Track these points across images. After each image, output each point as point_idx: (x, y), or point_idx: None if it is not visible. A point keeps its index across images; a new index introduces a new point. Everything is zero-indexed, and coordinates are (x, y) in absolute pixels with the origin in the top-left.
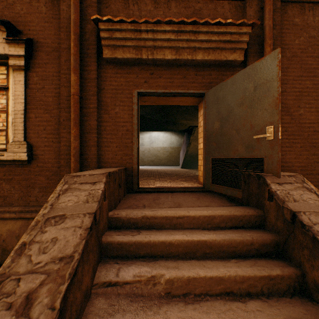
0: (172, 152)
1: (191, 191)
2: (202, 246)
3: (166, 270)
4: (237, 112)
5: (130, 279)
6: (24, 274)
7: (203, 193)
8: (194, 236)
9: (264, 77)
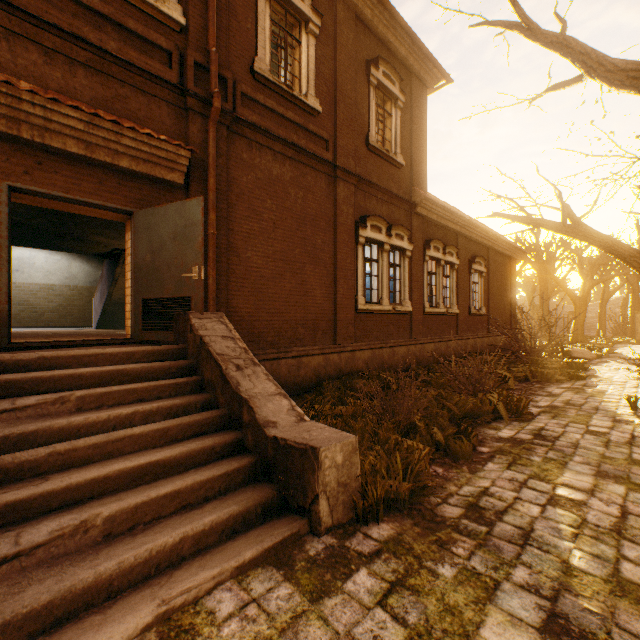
0: (73, 297)
1: (113, 344)
2: (119, 375)
3: (78, 391)
4: (170, 246)
5: (34, 403)
6: None
7: (131, 344)
8: (111, 367)
9: (192, 218)
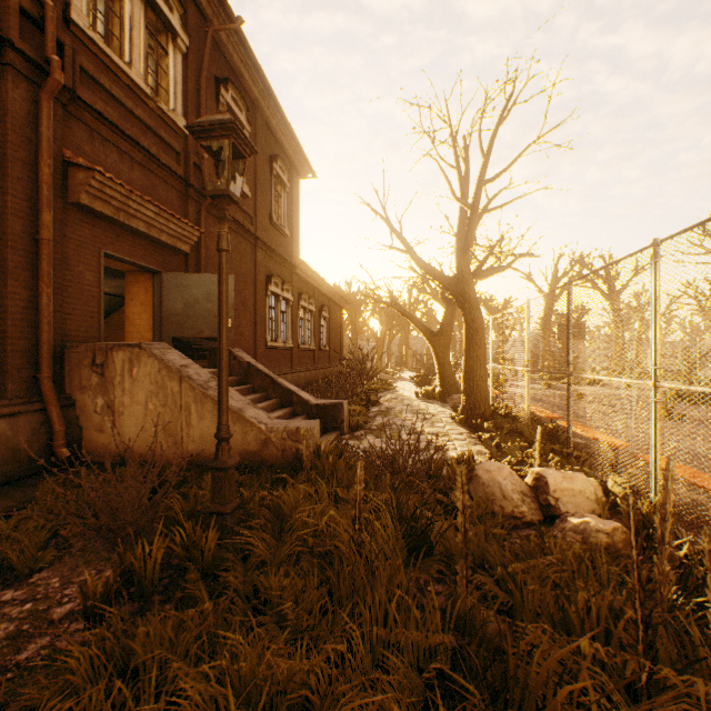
0: None
1: None
2: None
3: None
4: (204, 303)
5: None
6: (206, 383)
7: None
8: None
9: None
